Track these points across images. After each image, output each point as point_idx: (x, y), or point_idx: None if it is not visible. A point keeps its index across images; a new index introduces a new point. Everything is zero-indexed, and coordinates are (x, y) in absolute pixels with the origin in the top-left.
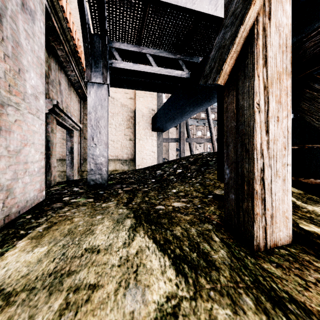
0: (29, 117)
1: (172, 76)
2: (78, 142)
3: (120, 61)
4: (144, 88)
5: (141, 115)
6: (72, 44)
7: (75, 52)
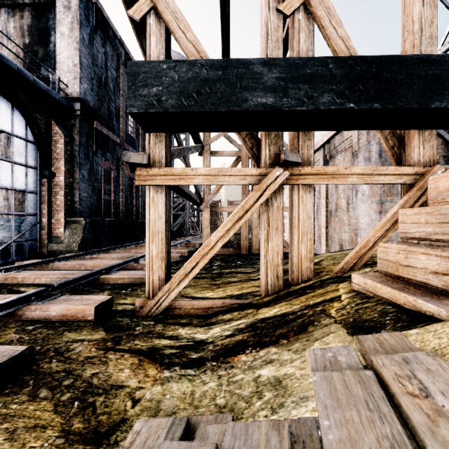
0: None
1: None
2: None
3: None
4: None
5: None
6: None
7: None
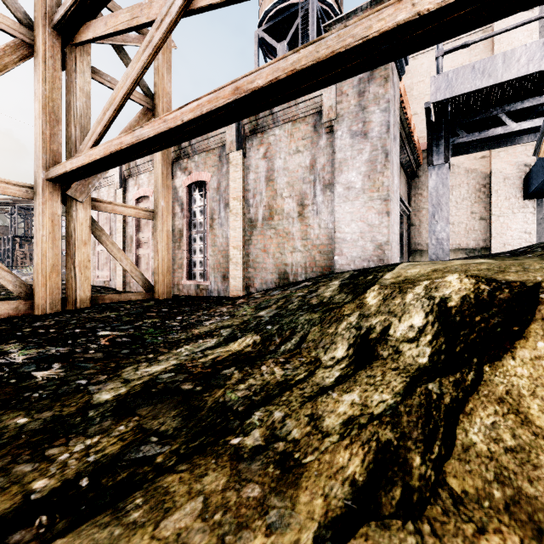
0: (395, 205)
1: (540, 126)
2: (406, 229)
3: (463, 135)
4: (501, 145)
5: (502, 179)
6: (407, 129)
7: (409, 134)
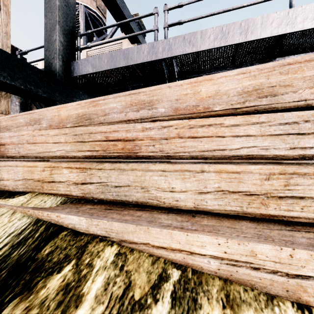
0: None
1: None
2: None
3: None
4: None
5: None
6: None
7: None
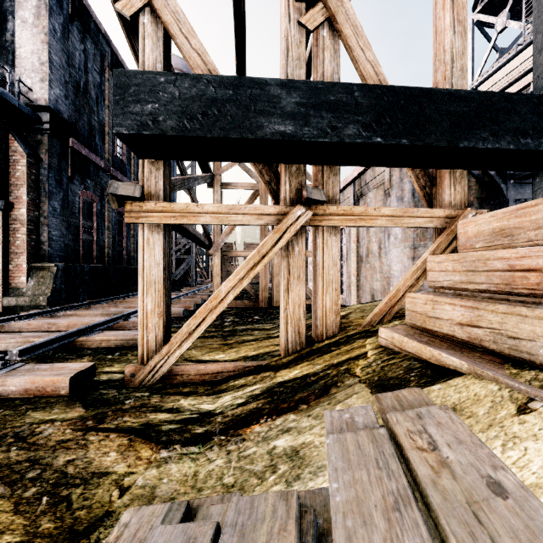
0: None
1: None
2: None
3: None
4: None
5: None
6: None
7: None
